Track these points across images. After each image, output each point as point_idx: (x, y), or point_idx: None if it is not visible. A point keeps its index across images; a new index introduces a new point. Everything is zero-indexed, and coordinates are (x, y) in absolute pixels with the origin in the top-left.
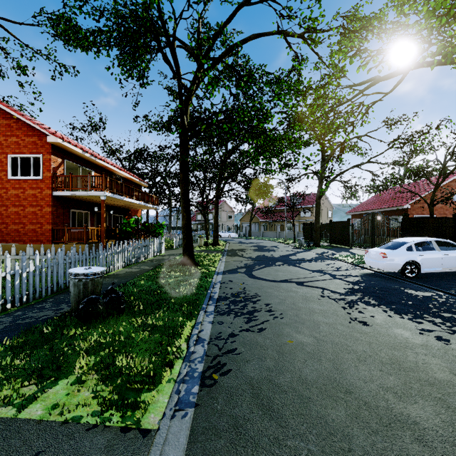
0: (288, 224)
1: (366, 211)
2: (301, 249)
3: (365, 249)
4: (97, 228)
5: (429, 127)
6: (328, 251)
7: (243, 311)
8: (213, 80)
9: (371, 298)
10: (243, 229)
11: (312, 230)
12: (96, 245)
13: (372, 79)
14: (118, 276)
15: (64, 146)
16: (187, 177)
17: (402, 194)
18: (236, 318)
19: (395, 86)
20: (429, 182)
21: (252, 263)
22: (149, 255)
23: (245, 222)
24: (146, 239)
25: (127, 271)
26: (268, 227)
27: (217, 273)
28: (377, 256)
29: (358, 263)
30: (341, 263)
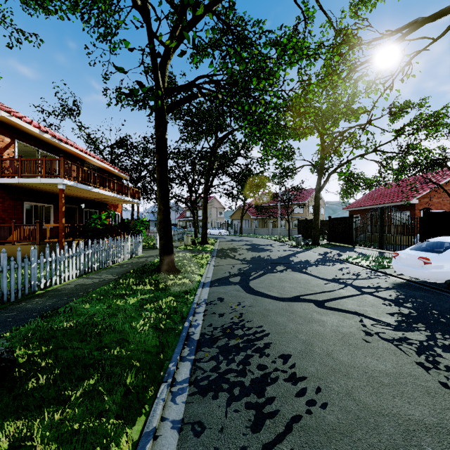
0: (283, 221)
1: (366, 206)
2: (299, 248)
3: (371, 248)
4: (57, 224)
5: (446, 111)
6: (331, 251)
7: (243, 379)
8: (200, 47)
9: (448, 338)
10: (234, 225)
11: (308, 227)
12: (55, 245)
13: (412, 23)
14: (59, 292)
15: (12, 122)
16: (165, 159)
17: (405, 188)
18: (231, 406)
19: (449, 27)
20: (435, 175)
21: (247, 267)
22: (120, 258)
23: (236, 219)
24: (116, 238)
25: (79, 283)
26: (260, 224)
27: (203, 284)
28: (415, 261)
29: (376, 268)
30: (355, 267)
